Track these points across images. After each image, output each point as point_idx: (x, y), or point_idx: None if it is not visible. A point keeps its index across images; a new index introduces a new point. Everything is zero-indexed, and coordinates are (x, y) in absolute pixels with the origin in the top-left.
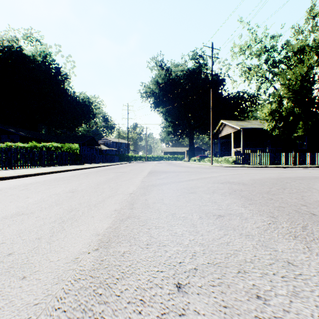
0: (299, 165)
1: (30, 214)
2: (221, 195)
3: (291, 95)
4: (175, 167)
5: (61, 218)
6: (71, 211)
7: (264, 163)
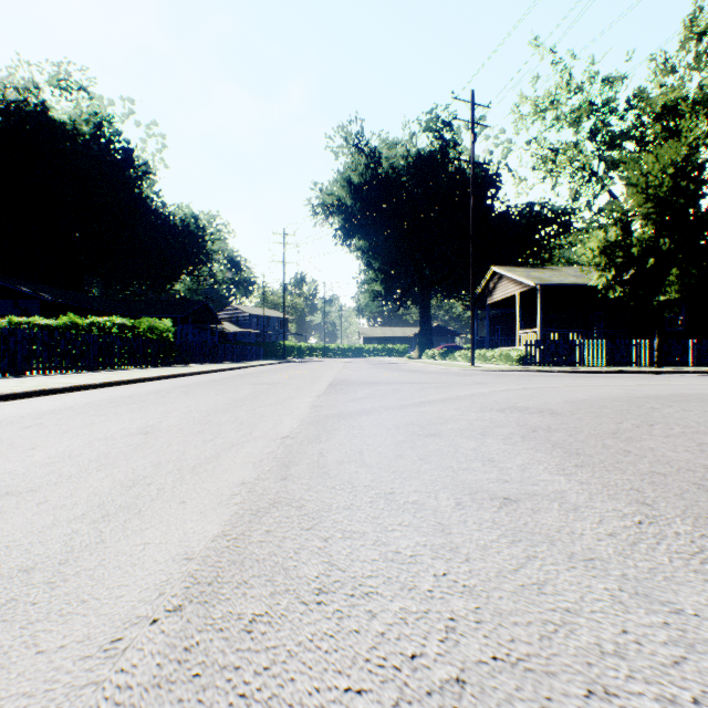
0: (670, 368)
1: (25, 493)
2: (502, 442)
3: (652, 209)
4: (389, 372)
5: (102, 505)
6: (130, 486)
7: (590, 363)
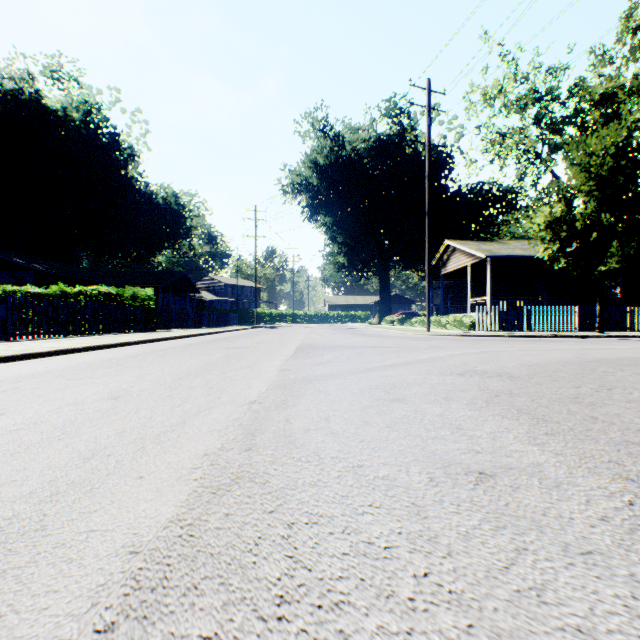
0: (610, 333)
1: None
2: (467, 407)
3: (594, 187)
4: (352, 337)
5: (53, 481)
6: (88, 458)
7: (536, 328)
